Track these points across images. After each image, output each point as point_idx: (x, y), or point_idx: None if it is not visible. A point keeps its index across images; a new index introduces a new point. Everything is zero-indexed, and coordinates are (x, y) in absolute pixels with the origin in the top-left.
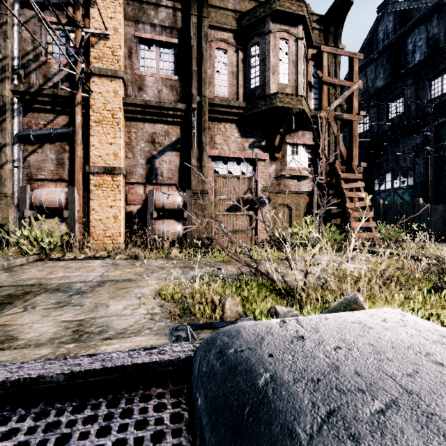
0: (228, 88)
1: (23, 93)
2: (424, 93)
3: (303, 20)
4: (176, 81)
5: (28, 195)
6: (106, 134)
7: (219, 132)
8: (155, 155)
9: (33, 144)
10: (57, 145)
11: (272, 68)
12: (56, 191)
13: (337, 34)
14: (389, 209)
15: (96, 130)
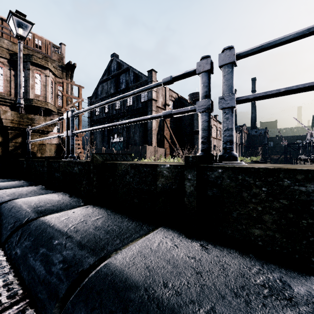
0: (4, 88)
1: None
2: (125, 102)
3: (49, 68)
4: None
5: None
6: None
7: None
8: None
9: None
10: None
11: (31, 86)
12: None
13: (71, 75)
14: (105, 152)
15: None
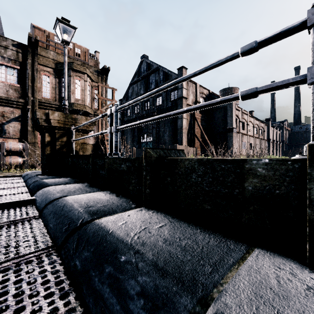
0: (50, 94)
1: None
2: (155, 102)
3: (87, 74)
4: (18, 87)
5: None
6: None
7: None
8: (4, 122)
9: None
10: None
11: (72, 91)
12: None
13: (105, 79)
14: (136, 151)
15: None
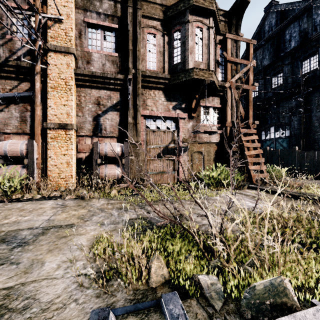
0: (157, 64)
1: None
2: (297, 70)
3: (213, 13)
4: (116, 57)
5: None
6: (60, 97)
7: (149, 97)
8: (100, 114)
9: (0, 105)
10: (20, 106)
11: (190, 49)
12: (18, 143)
13: (238, 25)
14: (274, 154)
15: (52, 94)
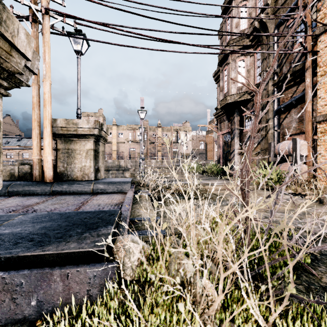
0: None
1: (277, 83)
2: None
3: None
4: None
5: (272, 148)
6: None
7: None
8: None
9: (284, 113)
10: (298, 108)
11: None
12: (288, 143)
13: None
14: None
15: (322, 83)
